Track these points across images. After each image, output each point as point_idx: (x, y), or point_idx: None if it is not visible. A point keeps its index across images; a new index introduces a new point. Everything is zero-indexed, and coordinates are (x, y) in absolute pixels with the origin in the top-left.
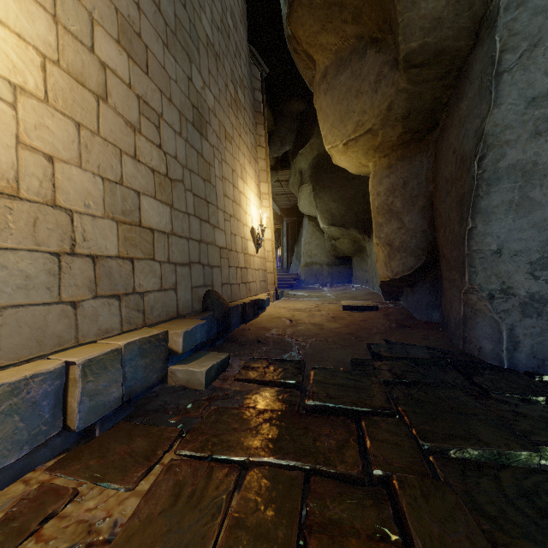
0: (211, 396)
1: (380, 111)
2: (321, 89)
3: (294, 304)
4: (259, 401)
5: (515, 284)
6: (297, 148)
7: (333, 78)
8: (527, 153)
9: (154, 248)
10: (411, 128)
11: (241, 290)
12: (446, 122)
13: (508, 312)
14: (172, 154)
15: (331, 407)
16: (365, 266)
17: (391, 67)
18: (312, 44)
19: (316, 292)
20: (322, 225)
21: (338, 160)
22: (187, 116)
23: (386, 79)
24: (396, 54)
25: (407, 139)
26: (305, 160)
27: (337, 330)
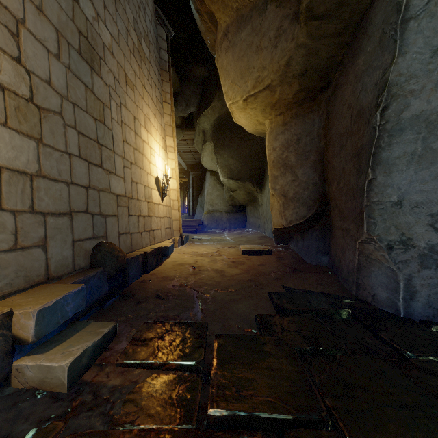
0: (74, 404)
1: (279, 67)
2: (222, 47)
3: (198, 248)
4: (143, 406)
5: (415, 236)
6: (201, 110)
7: (234, 35)
8: (431, 103)
9: (1, 193)
10: (306, 86)
11: (144, 239)
12: (339, 81)
13: (406, 262)
14: (42, 76)
15: (243, 416)
16: (257, 214)
17: (291, 20)
18: (214, 0)
19: (217, 236)
20: (222, 178)
21: (238, 117)
22: (71, 40)
23: (286, 33)
24: (296, 7)
25: (301, 98)
26: (207, 121)
27: (238, 276)
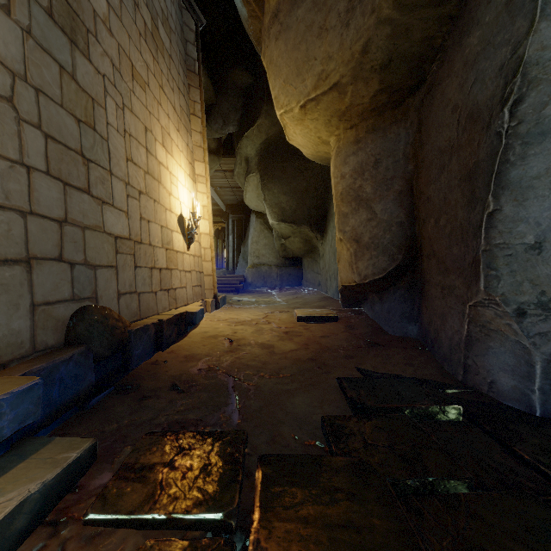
0: None
1: (352, 55)
2: (271, 34)
3: (238, 314)
4: None
5: None
6: (243, 130)
7: (287, 14)
8: None
9: None
10: (390, 85)
11: (160, 301)
12: (438, 74)
13: (546, 335)
14: None
15: None
16: (316, 268)
17: None
18: None
19: (264, 297)
20: (271, 221)
21: (292, 134)
22: None
23: (363, 4)
24: None
25: (382, 103)
26: (252, 145)
27: (294, 354)
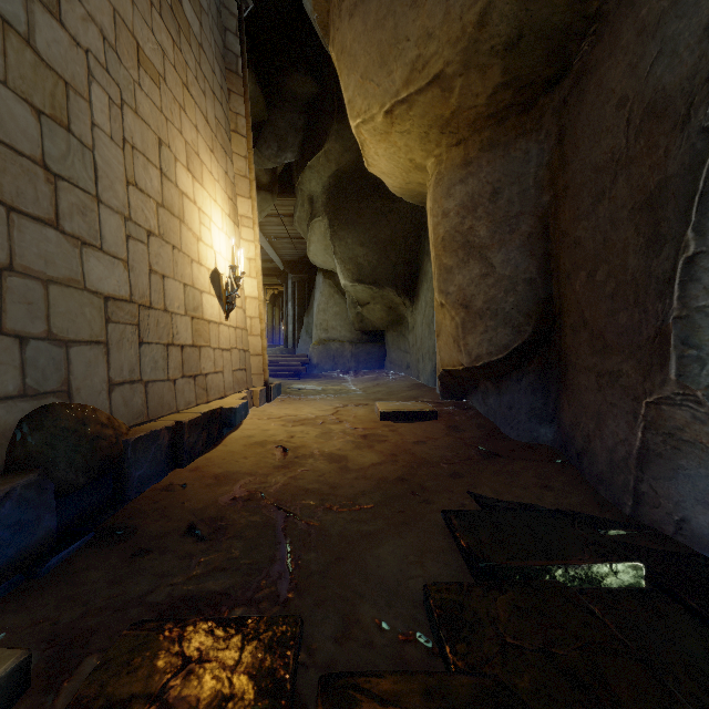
0: None
1: (463, 29)
2: (343, 10)
3: (298, 408)
4: None
5: None
6: (305, 159)
7: None
8: None
9: None
10: (517, 76)
11: (182, 392)
12: (593, 56)
13: None
14: None
15: None
16: (404, 345)
17: None
18: None
19: (334, 383)
20: (343, 281)
21: (373, 155)
22: None
23: None
24: None
25: (504, 105)
26: (317, 178)
27: (376, 470)
